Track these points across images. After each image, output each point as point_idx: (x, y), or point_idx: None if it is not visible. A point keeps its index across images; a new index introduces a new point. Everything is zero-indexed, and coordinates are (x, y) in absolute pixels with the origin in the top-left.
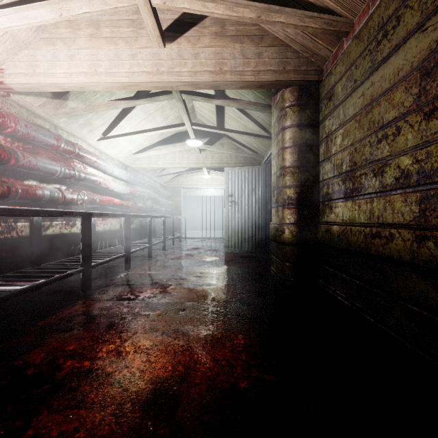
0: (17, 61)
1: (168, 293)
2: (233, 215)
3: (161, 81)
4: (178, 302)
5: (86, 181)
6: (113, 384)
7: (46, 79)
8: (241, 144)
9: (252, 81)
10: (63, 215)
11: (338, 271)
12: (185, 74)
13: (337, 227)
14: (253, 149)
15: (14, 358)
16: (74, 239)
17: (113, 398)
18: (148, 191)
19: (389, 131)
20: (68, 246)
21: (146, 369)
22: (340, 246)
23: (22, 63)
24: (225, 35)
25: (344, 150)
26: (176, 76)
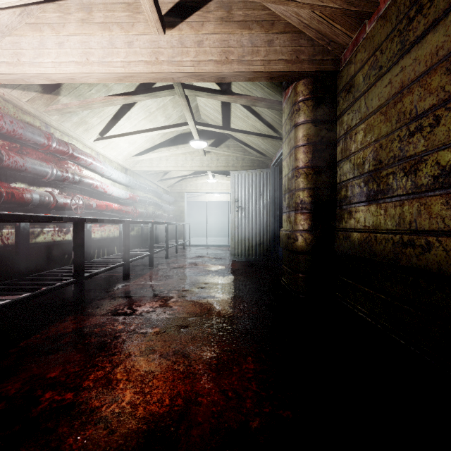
0: None
1: (169, 307)
2: (239, 222)
3: (160, 72)
4: (179, 318)
5: (81, 184)
6: (98, 424)
7: (32, 68)
8: (248, 145)
9: (261, 72)
10: (52, 221)
11: (359, 283)
12: (187, 64)
13: (358, 234)
14: (261, 151)
15: None
16: (68, 247)
17: (96, 444)
18: (150, 196)
19: (425, 121)
20: (62, 254)
21: (139, 403)
22: (362, 256)
23: (6, 52)
24: (232, 21)
25: (366, 148)
26: (178, 66)
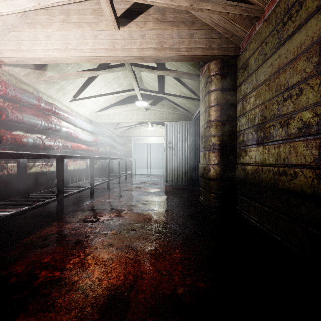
0: (6, 40)
1: (122, 216)
2: (170, 158)
3: (116, 56)
4: (129, 224)
5: (60, 132)
6: (77, 291)
7: (28, 53)
8: (176, 104)
9: (185, 56)
10: (42, 158)
11: (251, 200)
12: (134, 50)
13: (251, 167)
14: (185, 108)
15: (0, 269)
16: (51, 175)
17: (77, 303)
18: (108, 140)
19: (293, 92)
20: (47, 180)
21: (104, 278)
22: (253, 181)
23: (11, 42)
24: (165, 21)
25: (256, 108)
26: (128, 51)
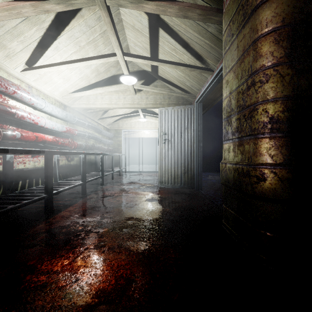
0: None
1: (72, 271)
2: (166, 153)
3: None
4: (75, 310)
5: None
6: None
7: None
8: (174, 85)
9: None
10: None
11: None
12: None
13: None
14: (186, 89)
15: None
16: None
17: None
18: (91, 132)
19: None
20: None
21: None
22: None
23: None
24: None
25: None
26: None
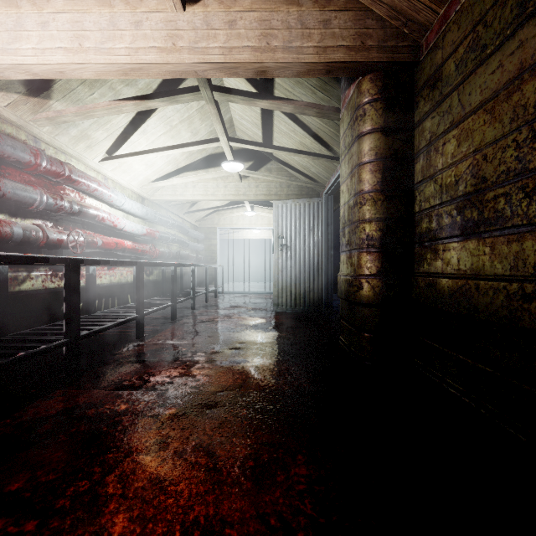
0: None
1: (192, 376)
2: (284, 264)
3: (178, 62)
4: (204, 393)
5: (82, 215)
6: None
7: (5, 57)
8: (294, 169)
9: (315, 63)
10: (35, 263)
11: (449, 348)
12: (214, 52)
13: (449, 281)
14: (311, 176)
15: None
16: None
17: None
18: (174, 232)
19: None
20: (56, 305)
21: None
22: (455, 311)
23: None
24: None
25: (461, 161)
26: (202, 54)
